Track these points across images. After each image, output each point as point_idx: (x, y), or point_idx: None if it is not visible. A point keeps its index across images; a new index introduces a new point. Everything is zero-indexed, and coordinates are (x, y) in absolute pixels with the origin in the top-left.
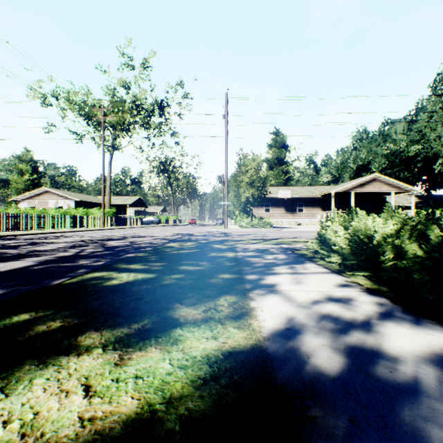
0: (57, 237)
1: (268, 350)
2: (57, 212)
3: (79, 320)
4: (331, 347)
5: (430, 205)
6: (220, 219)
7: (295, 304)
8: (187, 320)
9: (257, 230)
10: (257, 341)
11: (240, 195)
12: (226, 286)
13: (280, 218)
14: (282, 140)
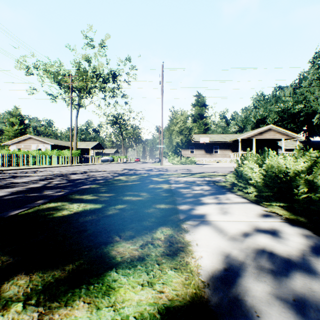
0: (34, 171)
1: (211, 304)
2: (37, 153)
3: (15, 258)
4: (279, 297)
5: (309, 148)
6: (157, 158)
7: (227, 236)
8: (124, 259)
9: (184, 166)
10: (197, 289)
11: (172, 140)
12: (162, 217)
13: (201, 157)
14: (203, 100)
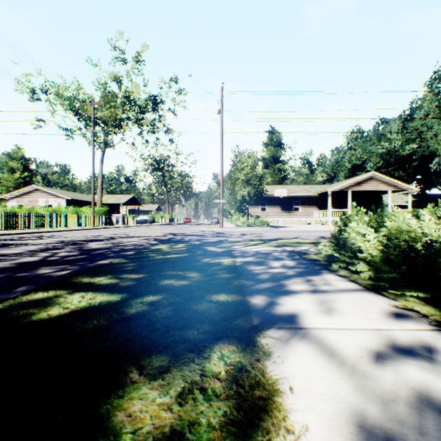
0: (37, 237)
1: None
2: (45, 210)
3: None
4: None
5: (425, 204)
6: (215, 218)
7: (347, 367)
8: (139, 438)
9: (253, 230)
10: None
11: (236, 193)
12: (223, 321)
13: (276, 217)
14: (278, 138)
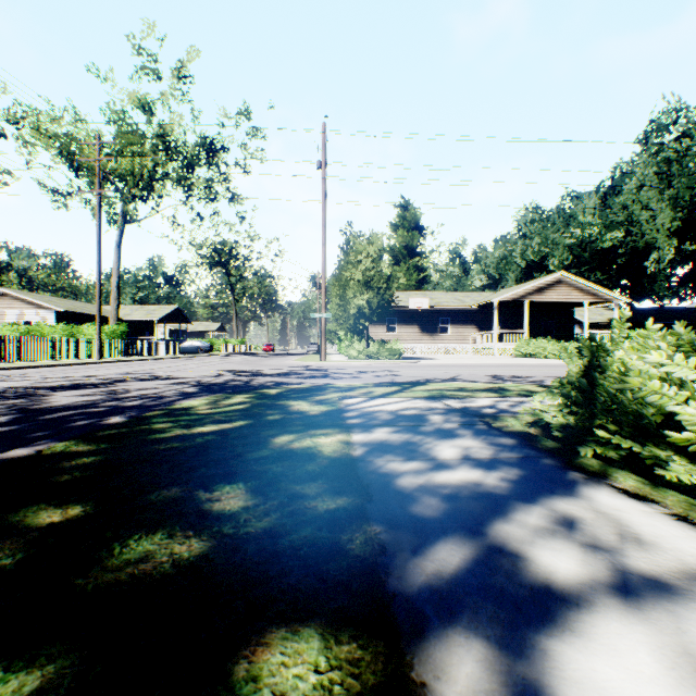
0: None
1: None
2: (13, 330)
3: None
4: None
5: (635, 324)
6: (314, 344)
7: None
8: None
9: (377, 364)
10: None
11: (348, 303)
12: None
13: (412, 342)
14: (414, 217)
